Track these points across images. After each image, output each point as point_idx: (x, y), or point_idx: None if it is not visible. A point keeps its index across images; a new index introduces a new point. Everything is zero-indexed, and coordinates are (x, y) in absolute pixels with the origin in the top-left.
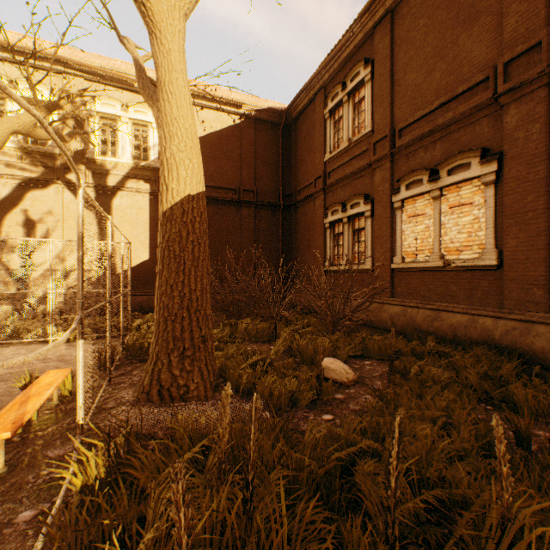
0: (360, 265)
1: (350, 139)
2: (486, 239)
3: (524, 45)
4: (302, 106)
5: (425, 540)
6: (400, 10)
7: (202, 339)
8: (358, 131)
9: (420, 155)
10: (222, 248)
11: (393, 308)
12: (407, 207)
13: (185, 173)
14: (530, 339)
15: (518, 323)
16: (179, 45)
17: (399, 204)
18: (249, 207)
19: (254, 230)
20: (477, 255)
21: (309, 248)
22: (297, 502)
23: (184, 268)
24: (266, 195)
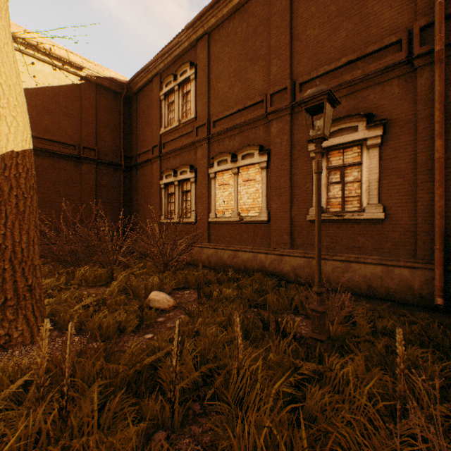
0: (187, 218)
1: (180, 120)
2: (262, 203)
3: (280, 87)
4: (141, 83)
5: (200, 396)
6: (214, 35)
7: (28, 288)
8: (186, 116)
9: (226, 143)
10: (60, 200)
11: (209, 250)
12: (219, 178)
13: (7, 129)
14: (282, 265)
15: (277, 256)
16: (0, 1)
17: (213, 175)
18: (90, 164)
19: (96, 185)
20: (258, 214)
21: (148, 204)
22: (112, 400)
23: (6, 221)
24: (108, 155)
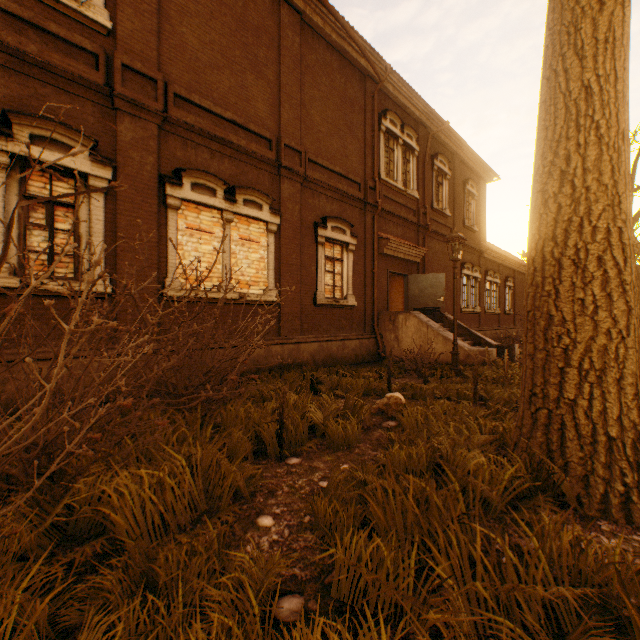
0: (76, 282)
1: None
2: (270, 278)
3: (296, 146)
4: None
5: None
6: None
7: None
8: None
9: (206, 157)
10: None
11: (175, 356)
12: (187, 213)
13: None
14: (302, 354)
15: (294, 345)
16: None
17: (178, 204)
18: None
19: None
20: (262, 291)
21: None
22: None
23: None
24: None
